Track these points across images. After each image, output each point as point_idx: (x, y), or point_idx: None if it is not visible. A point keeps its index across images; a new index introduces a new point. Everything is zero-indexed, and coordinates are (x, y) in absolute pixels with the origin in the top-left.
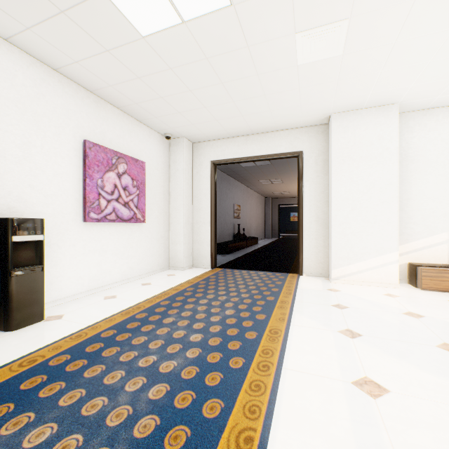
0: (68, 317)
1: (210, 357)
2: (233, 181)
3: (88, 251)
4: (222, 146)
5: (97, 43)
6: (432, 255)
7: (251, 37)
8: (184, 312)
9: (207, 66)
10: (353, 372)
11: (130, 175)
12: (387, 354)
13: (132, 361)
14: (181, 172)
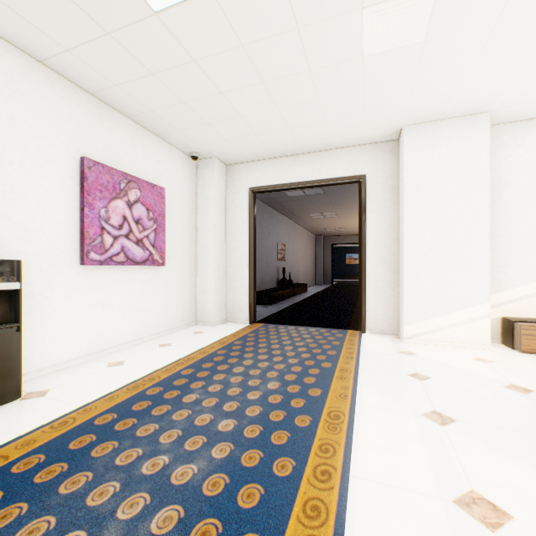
0: (54, 393)
1: (246, 458)
2: (277, 214)
3: (88, 303)
4: (264, 169)
5: (94, 21)
6: (532, 307)
7: (302, 14)
8: (211, 386)
9: (243, 58)
10: (454, 483)
11: (144, 205)
12: (496, 451)
13: (132, 465)
14: (211, 202)
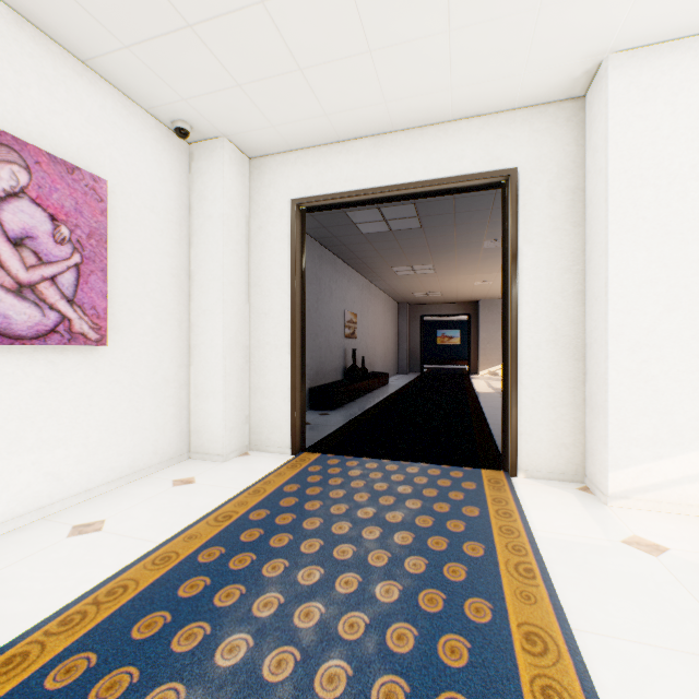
0: None
1: None
2: (343, 267)
3: None
4: (319, 163)
5: None
6: None
7: None
8: None
9: None
10: None
11: (42, 206)
12: None
13: None
14: (217, 223)
